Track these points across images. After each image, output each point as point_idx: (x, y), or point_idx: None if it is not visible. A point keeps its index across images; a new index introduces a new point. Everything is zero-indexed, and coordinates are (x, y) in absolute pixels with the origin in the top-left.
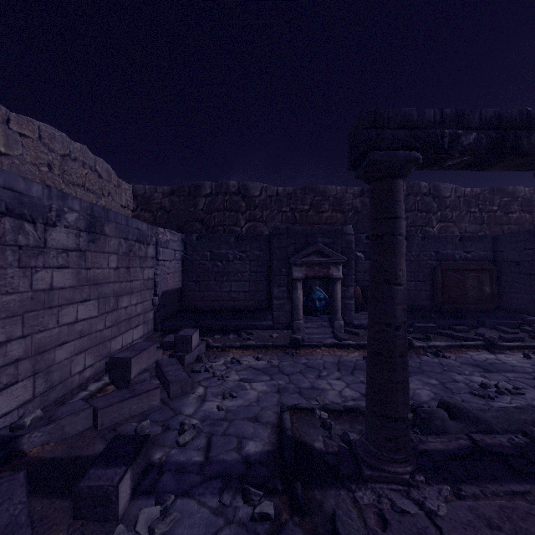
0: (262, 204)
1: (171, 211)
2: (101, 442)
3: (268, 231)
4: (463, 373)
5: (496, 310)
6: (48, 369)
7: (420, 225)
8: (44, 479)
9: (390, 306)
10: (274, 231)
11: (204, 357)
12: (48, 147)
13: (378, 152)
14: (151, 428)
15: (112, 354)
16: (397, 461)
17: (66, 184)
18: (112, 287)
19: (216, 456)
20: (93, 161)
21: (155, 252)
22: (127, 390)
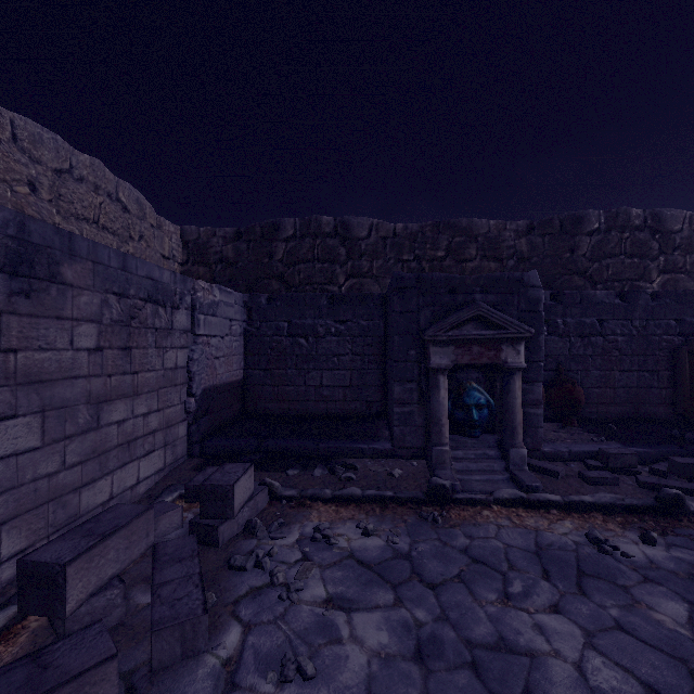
0: (371, 250)
1: (236, 263)
2: None
3: (381, 291)
4: None
5: None
6: None
7: (630, 278)
8: None
9: None
10: (395, 284)
11: (260, 524)
12: (28, 155)
13: None
14: None
15: (83, 515)
16: None
17: (64, 216)
18: (83, 387)
19: None
20: (112, 185)
21: (191, 321)
22: (27, 670)
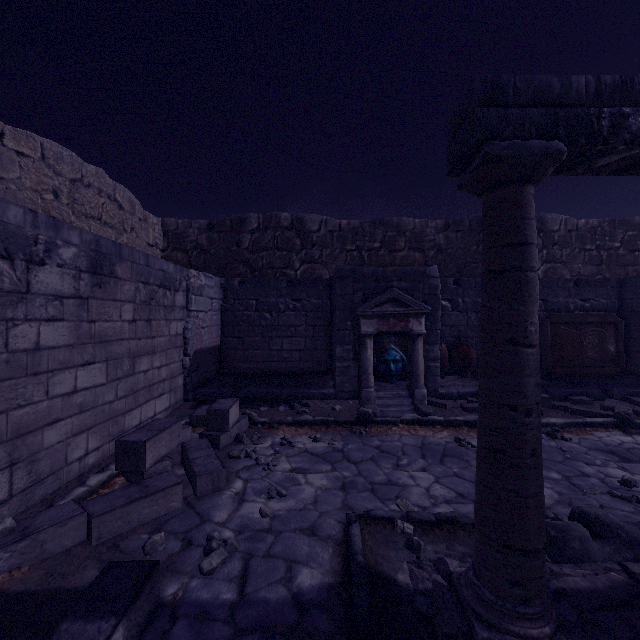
0: (321, 241)
1: (209, 250)
2: (95, 566)
3: (329, 274)
4: (593, 462)
5: (623, 375)
6: (33, 456)
7: None
8: (3, 629)
9: (517, 379)
10: (337, 274)
11: (245, 437)
12: (53, 169)
13: (499, 142)
14: (167, 543)
15: (126, 432)
16: (528, 618)
17: (77, 216)
18: (126, 346)
19: (255, 593)
20: (111, 188)
21: (186, 300)
22: (137, 487)
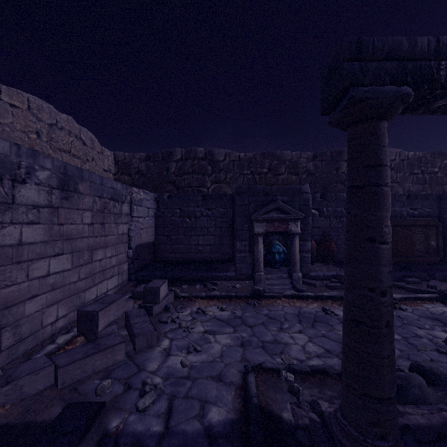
0: (225, 168)
1: (147, 174)
2: (59, 404)
3: (231, 191)
4: (423, 327)
5: (442, 263)
6: (17, 322)
7: None
8: None
9: (375, 268)
10: (237, 190)
11: (171, 307)
12: (36, 117)
13: (361, 88)
14: (113, 387)
15: (86, 303)
16: None
17: (53, 150)
18: (86, 242)
19: (177, 426)
20: (78, 130)
21: (130, 209)
22: (92, 345)
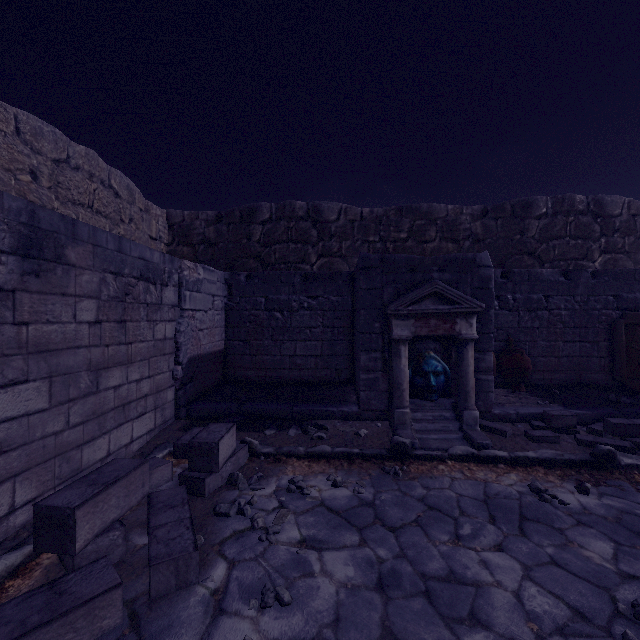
0: (340, 232)
1: (218, 244)
2: None
3: (349, 269)
4: None
5: None
6: None
7: (574, 258)
8: None
9: None
10: (361, 263)
11: (241, 477)
12: (30, 146)
13: None
14: None
15: (85, 469)
16: None
17: (62, 202)
18: (85, 356)
19: None
20: (105, 173)
21: (178, 296)
22: (45, 596)
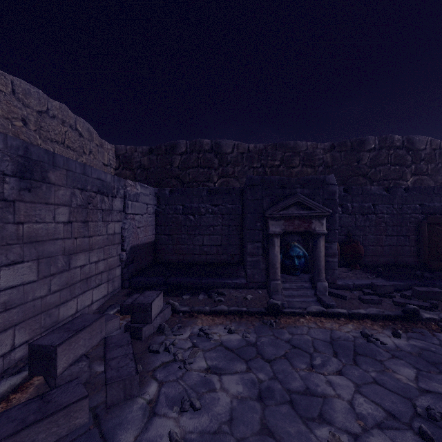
0: (233, 160)
1: (150, 168)
2: None
3: (240, 186)
4: None
5: None
6: None
7: (393, 178)
8: None
9: None
10: (248, 182)
11: (167, 327)
12: (22, 102)
13: None
14: None
15: (61, 322)
16: None
17: (43, 140)
18: (61, 245)
19: None
20: (73, 120)
21: (123, 205)
22: (38, 403)
